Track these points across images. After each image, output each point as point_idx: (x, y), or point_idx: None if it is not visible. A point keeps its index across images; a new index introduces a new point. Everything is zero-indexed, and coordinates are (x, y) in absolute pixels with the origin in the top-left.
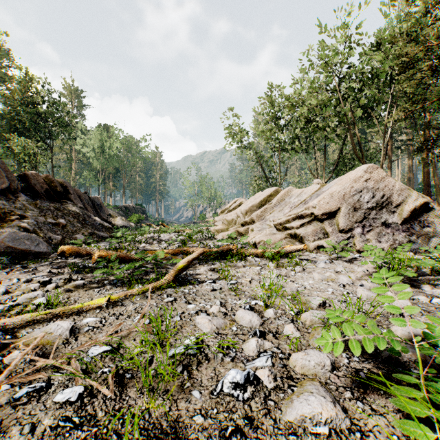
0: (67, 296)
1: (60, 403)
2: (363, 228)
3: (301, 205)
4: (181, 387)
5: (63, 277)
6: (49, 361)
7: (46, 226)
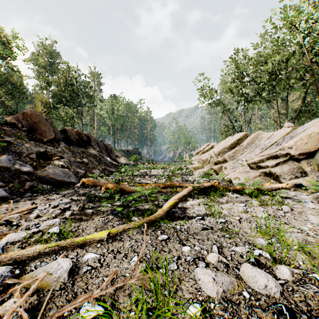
0: (77, 224)
1: None
2: None
3: (273, 147)
4: None
5: (79, 204)
6: None
7: (75, 164)
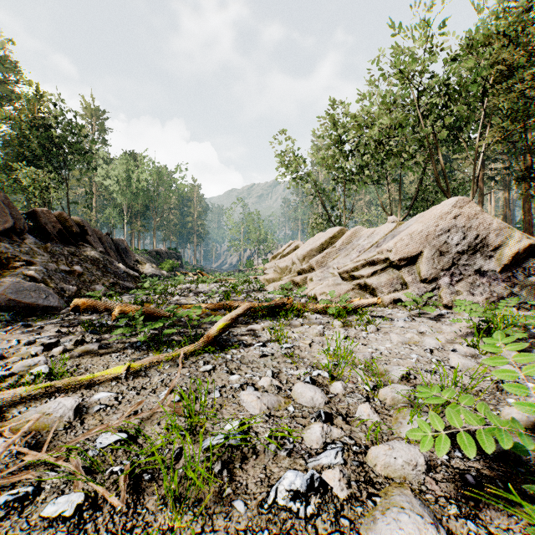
0: (76, 363)
1: (49, 518)
2: (451, 277)
3: (372, 249)
4: (218, 494)
5: (74, 338)
6: (41, 455)
7: (58, 274)
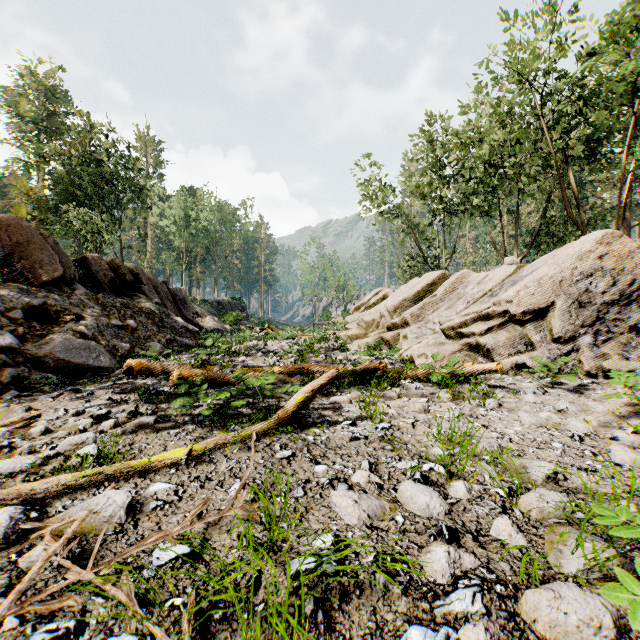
0: (129, 442)
1: None
2: (595, 336)
3: (485, 299)
4: None
5: (127, 408)
6: (85, 573)
7: (110, 330)
